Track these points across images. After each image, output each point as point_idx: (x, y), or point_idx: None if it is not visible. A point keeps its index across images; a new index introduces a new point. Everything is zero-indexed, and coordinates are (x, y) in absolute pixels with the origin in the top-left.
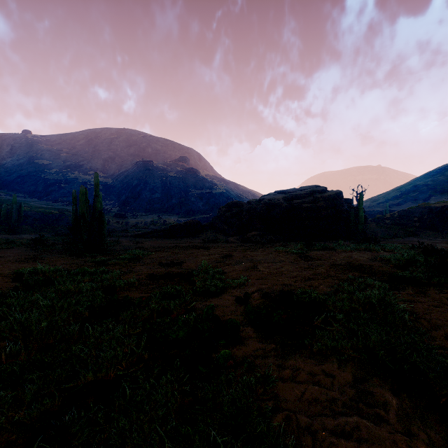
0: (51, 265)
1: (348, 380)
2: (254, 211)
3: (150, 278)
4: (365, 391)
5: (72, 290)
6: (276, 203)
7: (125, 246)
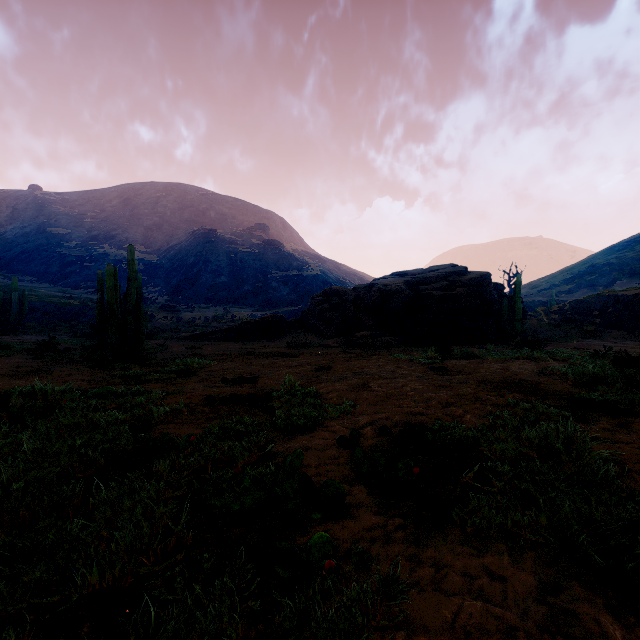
0: (60, 382)
1: (530, 587)
2: (363, 302)
3: (207, 402)
4: (563, 611)
5: (82, 423)
6: (395, 290)
7: (174, 352)
